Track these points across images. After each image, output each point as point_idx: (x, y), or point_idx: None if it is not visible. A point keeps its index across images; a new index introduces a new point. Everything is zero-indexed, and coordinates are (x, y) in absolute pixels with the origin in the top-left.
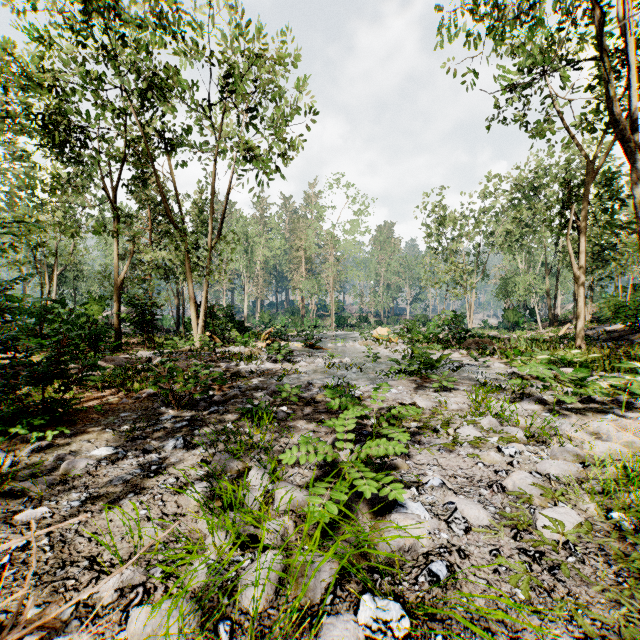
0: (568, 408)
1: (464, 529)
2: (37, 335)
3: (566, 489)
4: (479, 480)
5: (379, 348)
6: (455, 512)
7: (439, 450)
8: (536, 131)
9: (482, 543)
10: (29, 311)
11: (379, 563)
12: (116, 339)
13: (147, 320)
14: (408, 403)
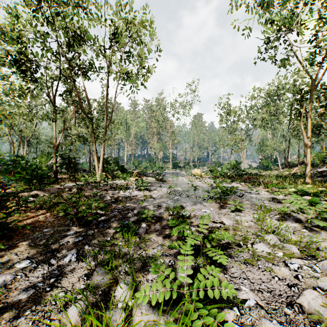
0: (316, 225)
1: None
2: None
3: None
4: (279, 295)
5: (196, 181)
6: None
7: (245, 263)
8: (282, 63)
9: None
10: (2, 163)
11: None
12: (54, 176)
13: (71, 166)
14: (218, 222)
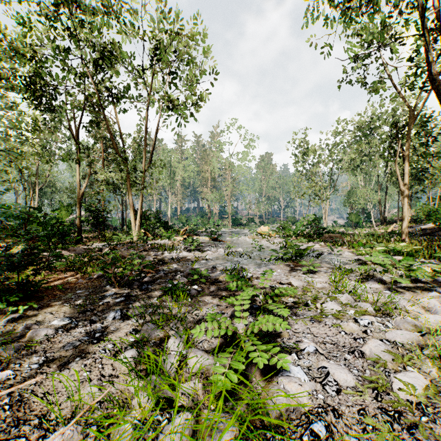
0: (402, 287)
1: (336, 390)
2: (13, 234)
3: (411, 355)
4: (343, 346)
5: (262, 241)
6: (328, 376)
7: (310, 321)
8: (373, 88)
9: (351, 403)
10: (15, 215)
11: (271, 426)
12: (78, 234)
13: (100, 221)
14: (285, 283)
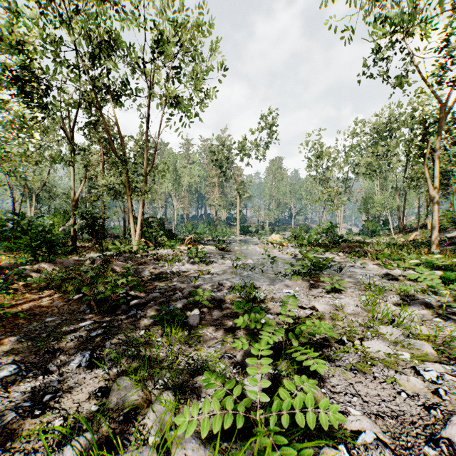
0: (454, 312)
1: None
2: None
3: None
4: (411, 422)
5: (274, 251)
6: None
7: (352, 370)
8: (397, 82)
9: None
10: None
11: None
12: (72, 244)
13: (96, 229)
14: (308, 307)
